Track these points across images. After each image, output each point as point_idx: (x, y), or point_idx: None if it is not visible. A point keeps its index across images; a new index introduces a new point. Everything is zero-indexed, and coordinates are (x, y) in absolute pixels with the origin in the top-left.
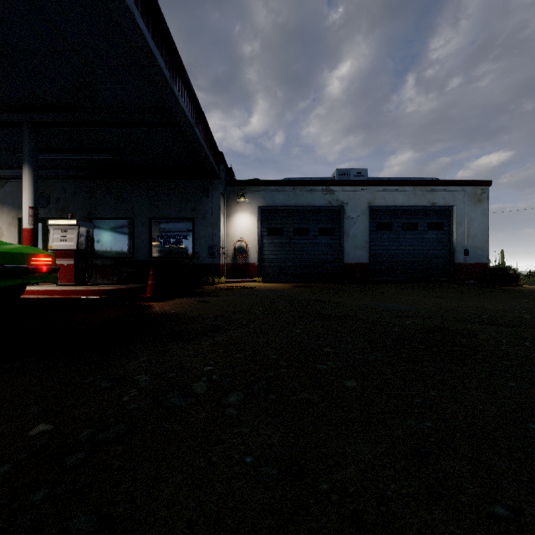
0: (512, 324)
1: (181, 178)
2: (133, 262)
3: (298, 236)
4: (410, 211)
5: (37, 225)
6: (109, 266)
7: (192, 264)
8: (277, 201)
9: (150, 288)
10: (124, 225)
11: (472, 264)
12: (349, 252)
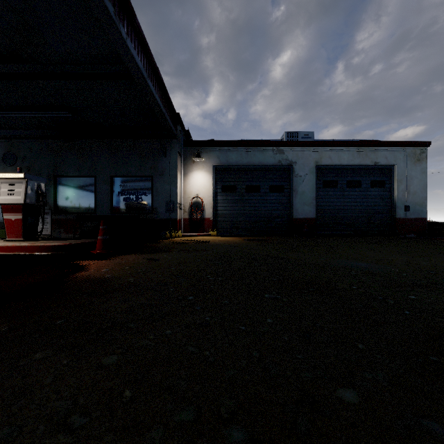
0: None
1: (140, 138)
2: (95, 217)
3: (250, 193)
4: (354, 169)
5: None
6: (73, 220)
7: (151, 219)
8: (230, 160)
9: (99, 244)
10: (86, 182)
11: (412, 219)
12: (298, 208)
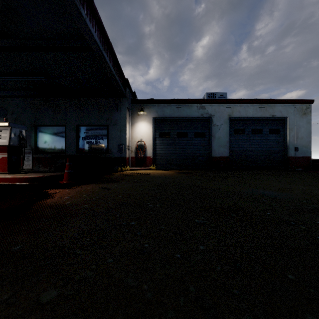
0: None
1: (99, 97)
2: (65, 155)
3: (180, 138)
4: (257, 120)
5: None
6: (49, 158)
7: (107, 157)
8: (165, 113)
9: (65, 176)
10: (59, 130)
11: (300, 157)
12: (215, 149)
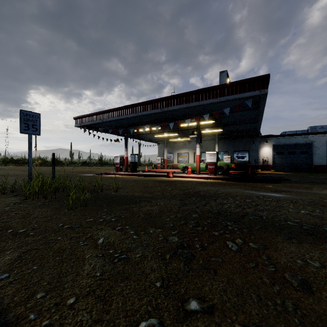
0: None
1: (244, 138)
2: None
3: (290, 155)
4: None
5: None
6: None
7: (248, 165)
8: (280, 142)
9: (250, 172)
10: (224, 153)
11: None
12: (316, 161)
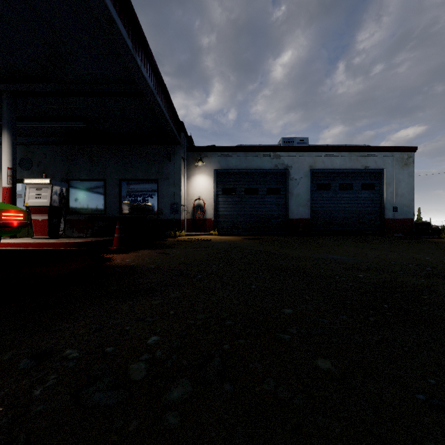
0: None
1: (147, 144)
2: (105, 217)
3: (248, 195)
4: (345, 173)
5: (15, 184)
6: (84, 221)
7: (156, 219)
8: (230, 164)
9: (116, 241)
10: (97, 185)
11: (400, 219)
12: (293, 209)
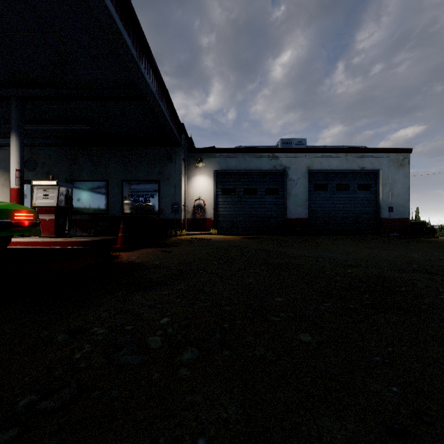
0: (442, 273)
1: (149, 146)
2: (107, 217)
3: (247, 196)
4: (342, 174)
5: (23, 185)
6: (87, 220)
7: (158, 219)
8: (230, 165)
9: (120, 240)
10: (100, 186)
11: (396, 219)
12: (291, 209)
